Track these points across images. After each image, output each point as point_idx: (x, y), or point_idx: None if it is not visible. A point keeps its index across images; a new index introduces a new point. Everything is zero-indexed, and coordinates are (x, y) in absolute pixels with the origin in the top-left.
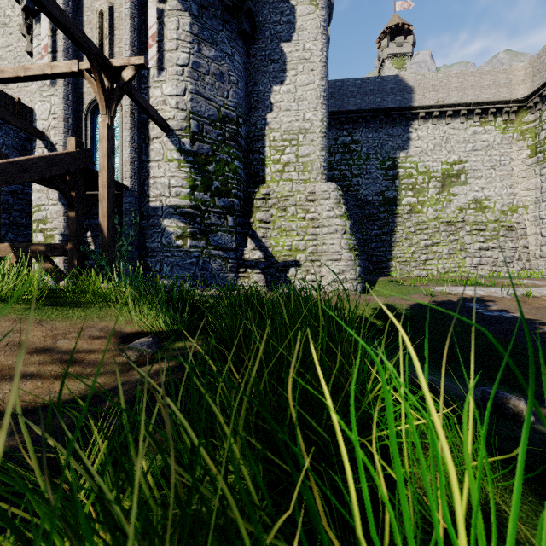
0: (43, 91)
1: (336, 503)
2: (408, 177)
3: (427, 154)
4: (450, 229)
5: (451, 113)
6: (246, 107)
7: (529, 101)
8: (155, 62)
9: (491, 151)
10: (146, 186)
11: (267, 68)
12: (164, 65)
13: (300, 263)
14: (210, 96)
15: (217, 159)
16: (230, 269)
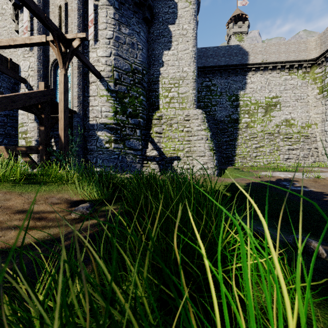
0: (25, 54)
1: (206, 324)
2: (245, 106)
3: (257, 92)
4: (271, 137)
5: (271, 67)
6: (147, 63)
7: (318, 60)
8: (93, 36)
9: (295, 90)
10: (87, 111)
11: (160, 40)
12: (98, 38)
13: (180, 158)
14: (126, 57)
15: (130, 95)
16: (138, 161)
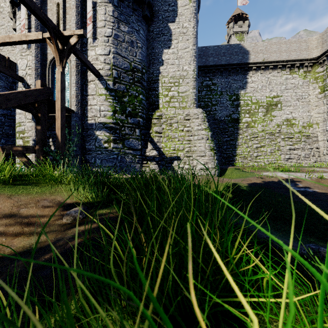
0: (22, 52)
1: None
2: (246, 106)
3: (258, 92)
4: (272, 137)
5: (272, 66)
6: (147, 62)
7: (319, 59)
8: (91, 34)
9: (297, 90)
10: (85, 110)
11: (160, 39)
12: (96, 36)
13: (180, 158)
14: (125, 55)
15: (129, 94)
16: (137, 161)
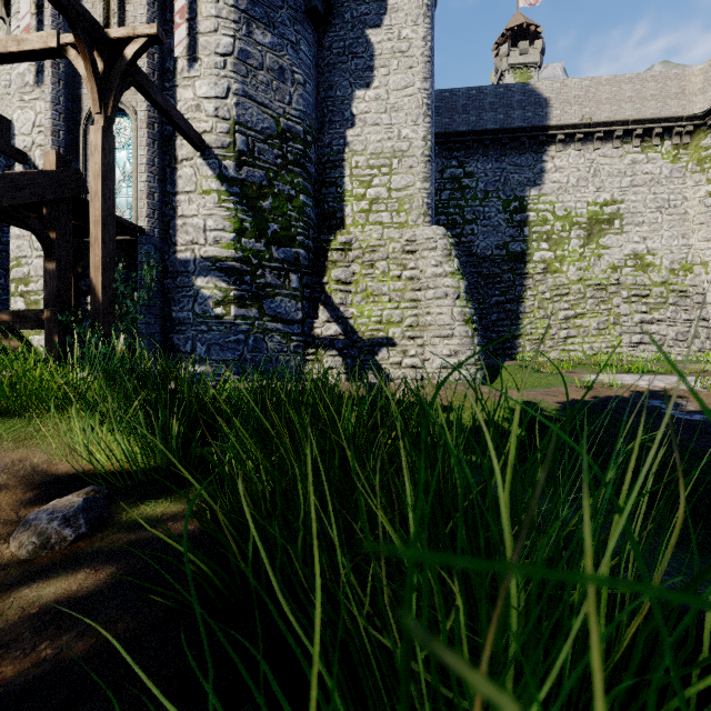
0: (24, 94)
1: None
2: (541, 224)
3: (568, 192)
4: (600, 294)
5: (601, 134)
6: (317, 120)
7: (710, 117)
8: (185, 50)
9: (657, 187)
10: (171, 229)
11: (347, 65)
12: (197, 54)
13: (394, 341)
14: (264, 101)
15: (276, 192)
16: (294, 349)
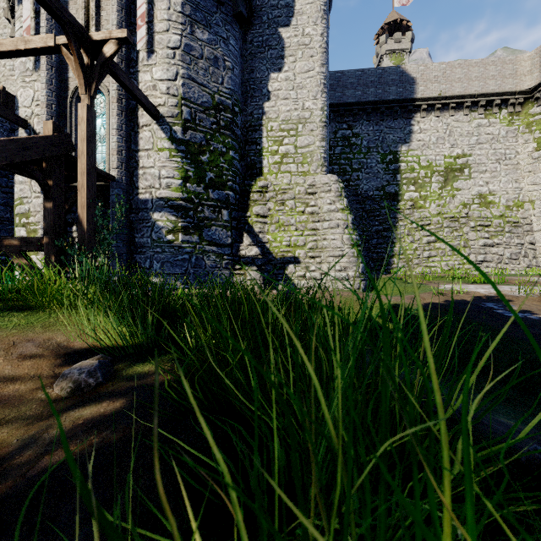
0: (25, 77)
1: None
2: (410, 172)
3: (430, 148)
4: (454, 224)
5: (455, 104)
6: (242, 95)
7: (536, 92)
8: (145, 45)
9: (496, 144)
10: (135, 177)
11: (264, 55)
12: (154, 47)
13: (299, 259)
14: (203, 82)
15: (212, 149)
16: (225, 265)
